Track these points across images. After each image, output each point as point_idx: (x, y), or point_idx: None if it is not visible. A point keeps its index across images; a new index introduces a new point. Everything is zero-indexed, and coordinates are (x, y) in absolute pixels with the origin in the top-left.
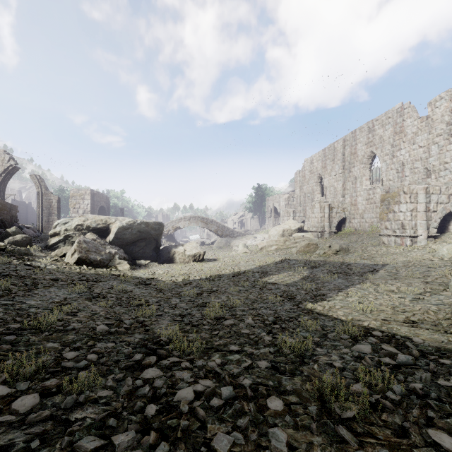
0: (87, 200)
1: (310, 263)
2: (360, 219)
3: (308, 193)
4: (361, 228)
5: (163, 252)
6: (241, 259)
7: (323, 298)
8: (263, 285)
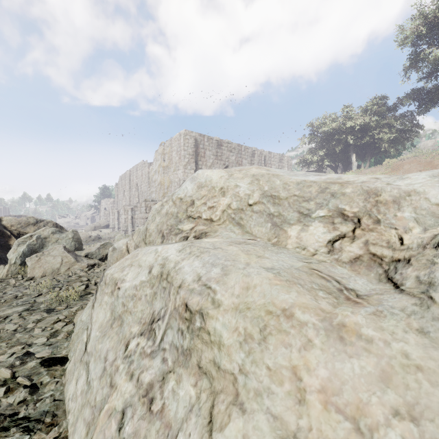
0: None
1: None
2: None
3: (121, 200)
4: None
5: None
6: None
7: None
8: None
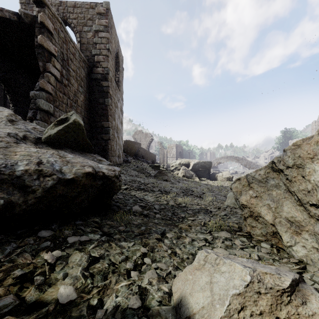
0: (174, 149)
1: None
2: None
3: None
4: None
5: (212, 175)
6: None
7: None
8: None
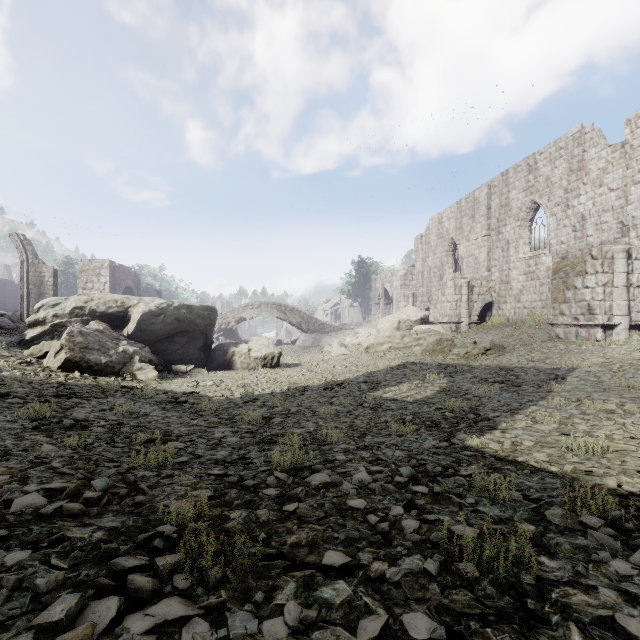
0: (104, 277)
1: (446, 368)
2: (515, 304)
3: (435, 267)
4: (516, 317)
5: (216, 353)
6: (337, 363)
7: (490, 425)
8: (376, 403)
